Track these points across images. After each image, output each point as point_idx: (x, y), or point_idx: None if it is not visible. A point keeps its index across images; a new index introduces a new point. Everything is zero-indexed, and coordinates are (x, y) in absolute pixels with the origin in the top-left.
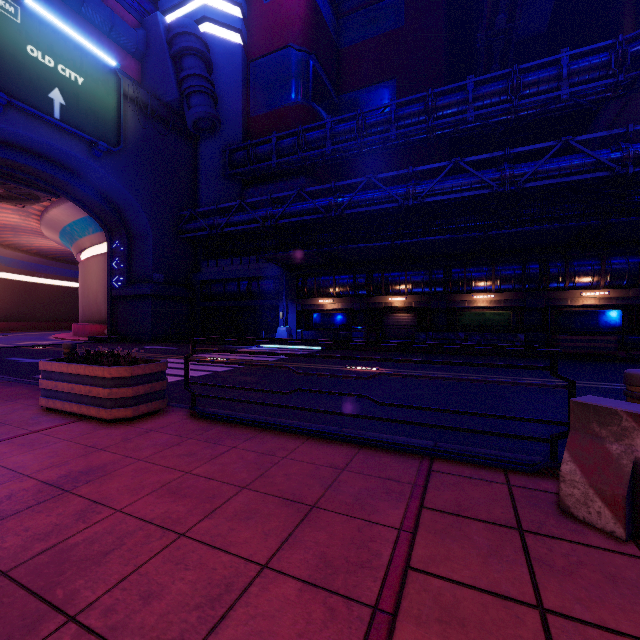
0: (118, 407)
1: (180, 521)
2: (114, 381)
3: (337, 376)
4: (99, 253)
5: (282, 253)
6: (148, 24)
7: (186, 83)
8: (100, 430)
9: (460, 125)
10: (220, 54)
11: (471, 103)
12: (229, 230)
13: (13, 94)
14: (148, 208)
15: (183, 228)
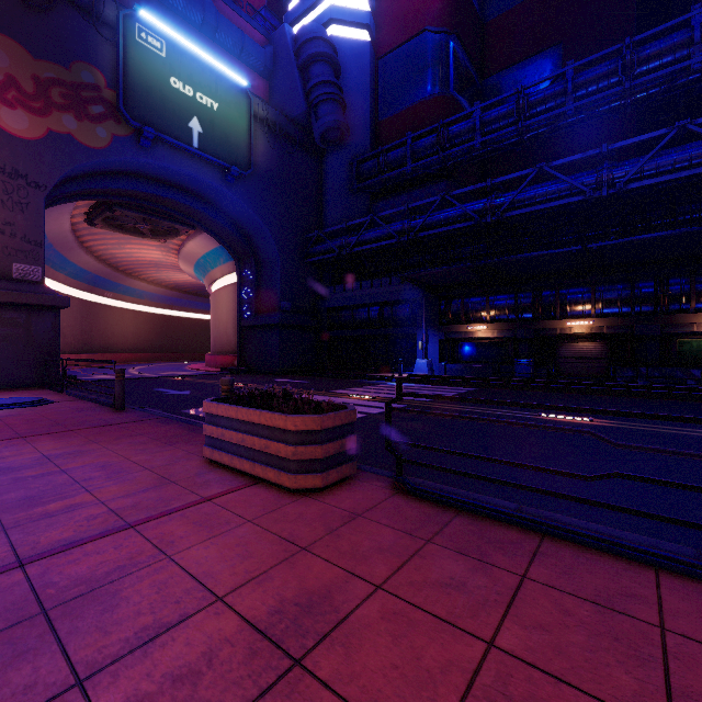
0: (304, 472)
1: None
2: (299, 435)
3: None
4: (229, 283)
5: (427, 270)
6: (275, 39)
7: (314, 93)
8: (286, 506)
9: (677, 78)
10: (347, 57)
11: (698, 43)
12: (359, 250)
13: (159, 128)
14: (276, 232)
15: (309, 252)
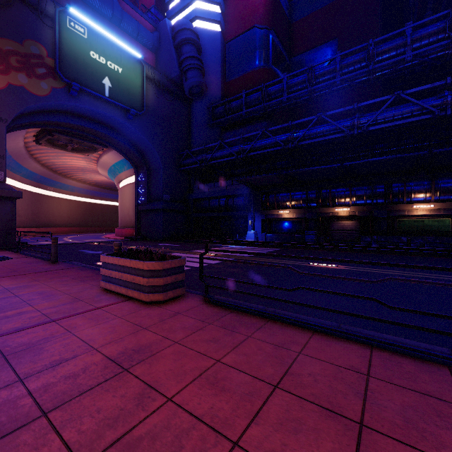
0: (153, 292)
1: (228, 423)
2: (150, 272)
3: (341, 278)
4: (130, 182)
5: (252, 177)
6: (160, 28)
7: (184, 63)
8: (141, 310)
9: (398, 65)
10: (206, 41)
11: (409, 45)
12: (213, 163)
13: (83, 83)
14: (160, 151)
15: (182, 163)
